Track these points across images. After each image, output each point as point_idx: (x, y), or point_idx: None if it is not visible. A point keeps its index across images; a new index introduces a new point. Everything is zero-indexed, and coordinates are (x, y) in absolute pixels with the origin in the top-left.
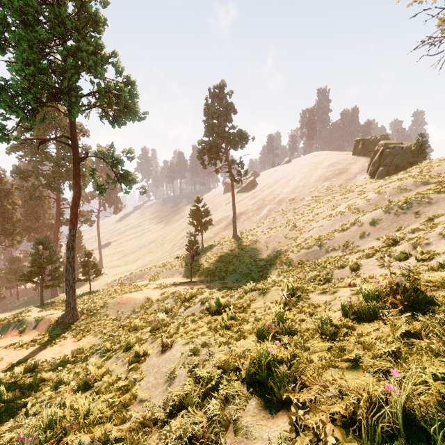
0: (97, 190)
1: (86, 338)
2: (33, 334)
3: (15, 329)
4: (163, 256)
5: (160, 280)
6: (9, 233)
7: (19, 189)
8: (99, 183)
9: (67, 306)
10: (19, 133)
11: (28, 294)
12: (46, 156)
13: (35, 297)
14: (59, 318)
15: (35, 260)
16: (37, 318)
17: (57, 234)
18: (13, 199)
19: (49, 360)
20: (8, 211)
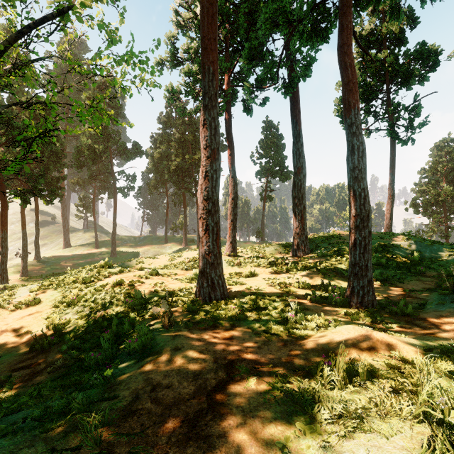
0: None
1: None
2: None
3: None
4: None
5: None
6: None
7: None
8: None
9: None
10: None
11: None
12: None
13: None
14: None
15: None
16: None
17: None
18: None
19: None
20: None
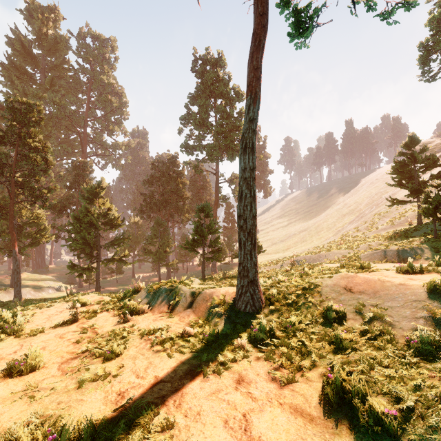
0: (295, 29)
1: (309, 381)
2: (185, 318)
3: (165, 300)
4: (330, 241)
5: (374, 264)
6: (180, 210)
7: (186, 162)
8: (299, 9)
9: (242, 274)
10: (186, 109)
11: (195, 270)
12: (207, 127)
13: (198, 273)
14: (226, 298)
15: (197, 227)
16: (193, 289)
17: (216, 210)
18: (183, 179)
19: None
20: (180, 189)
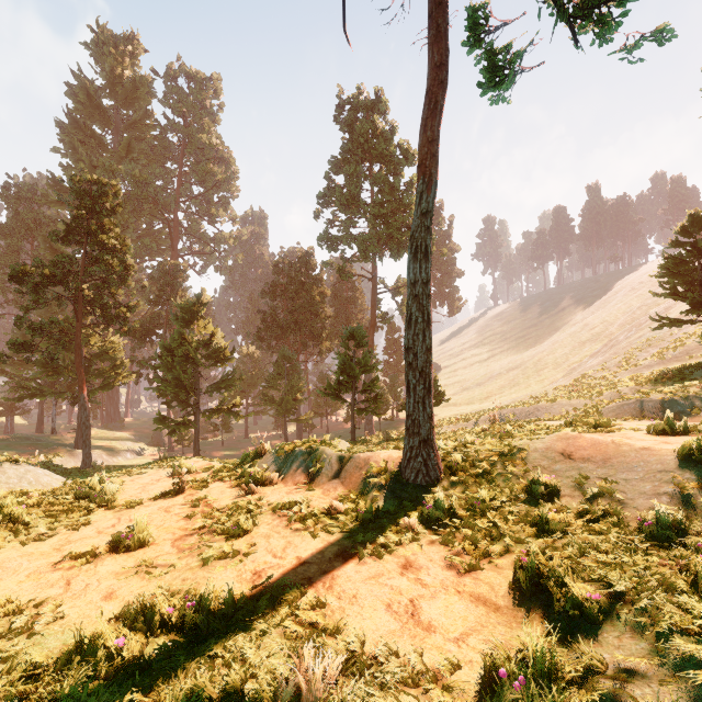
0: (489, 79)
1: (498, 569)
2: (331, 492)
3: (302, 467)
4: (558, 385)
5: (622, 422)
6: (317, 336)
7: (326, 263)
8: (494, 50)
9: (411, 431)
10: (327, 180)
11: (339, 428)
12: (359, 207)
13: (345, 433)
14: (388, 464)
15: (344, 363)
16: (341, 452)
17: (372, 336)
18: (322, 289)
19: (372, 653)
20: (317, 304)
